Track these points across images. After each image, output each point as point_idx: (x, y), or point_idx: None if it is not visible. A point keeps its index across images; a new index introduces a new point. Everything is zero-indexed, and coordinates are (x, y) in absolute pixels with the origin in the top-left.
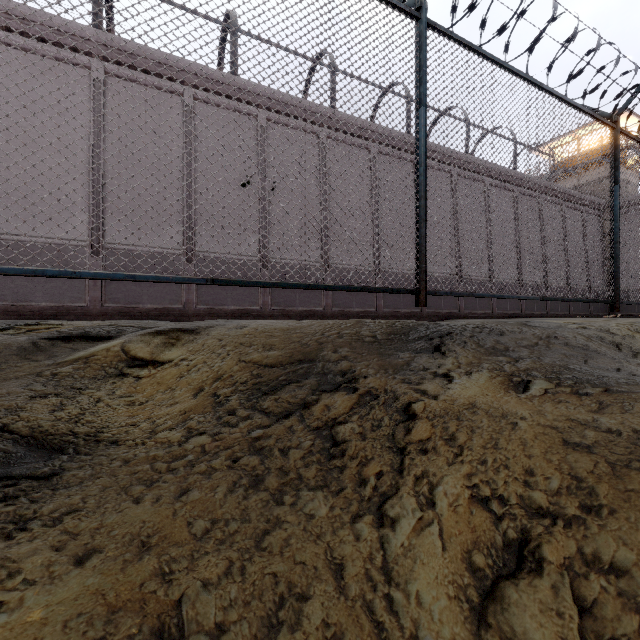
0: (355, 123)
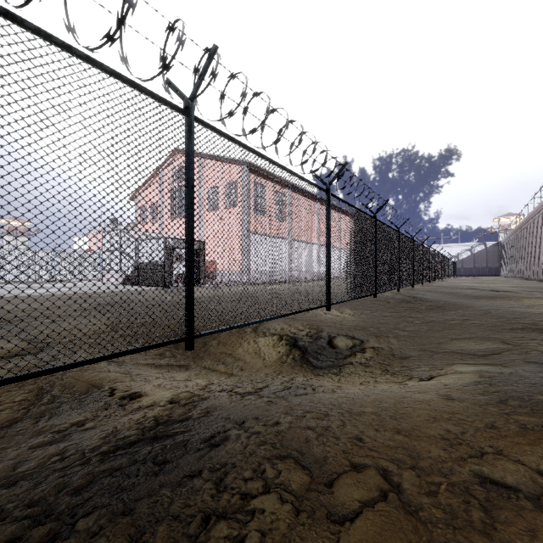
0: None
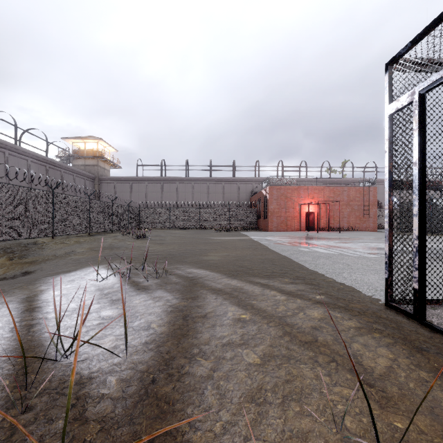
0: None
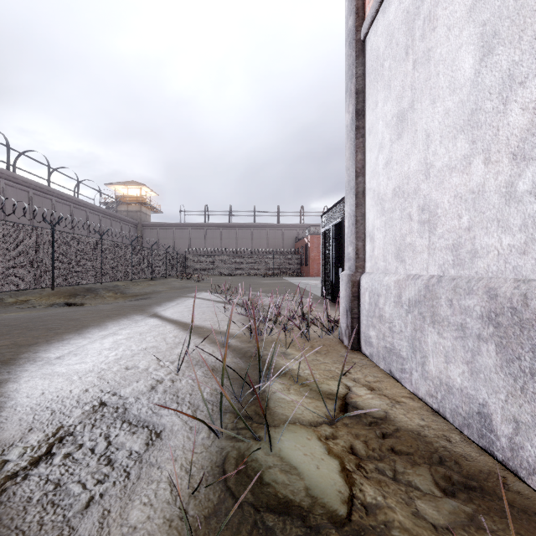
0: (22, 179)
